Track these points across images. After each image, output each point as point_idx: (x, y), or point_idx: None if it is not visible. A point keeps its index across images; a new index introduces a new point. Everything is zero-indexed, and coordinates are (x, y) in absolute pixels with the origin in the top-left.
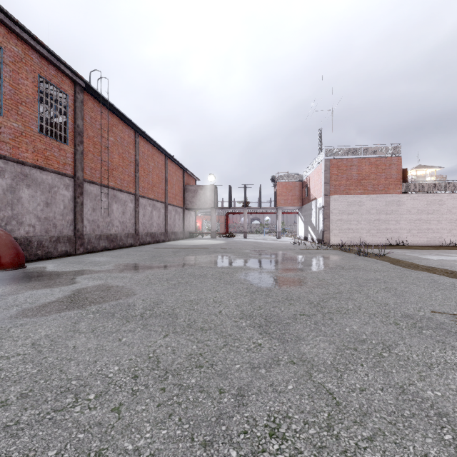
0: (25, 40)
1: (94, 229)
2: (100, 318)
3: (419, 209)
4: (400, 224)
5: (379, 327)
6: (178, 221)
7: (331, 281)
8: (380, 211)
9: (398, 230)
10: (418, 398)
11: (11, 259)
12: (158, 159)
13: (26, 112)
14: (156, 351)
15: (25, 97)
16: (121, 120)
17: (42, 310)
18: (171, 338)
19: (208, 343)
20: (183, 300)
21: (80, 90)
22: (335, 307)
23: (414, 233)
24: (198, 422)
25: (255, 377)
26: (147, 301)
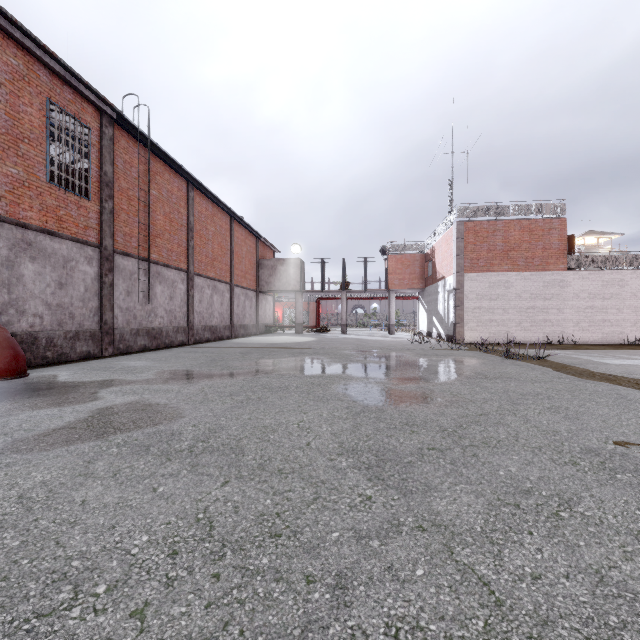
0: (28, 49)
1: (129, 321)
2: (127, 455)
3: (591, 292)
4: (565, 314)
5: (549, 469)
6: (250, 310)
7: (471, 397)
8: (535, 296)
9: (562, 322)
10: (627, 592)
11: (5, 364)
12: (220, 222)
13: (29, 153)
14: (208, 509)
15: (28, 131)
16: (167, 166)
17: (42, 441)
18: (232, 486)
19: (289, 496)
20: (254, 426)
21: (108, 122)
22: (479, 437)
23: (584, 326)
24: (271, 637)
25: (363, 554)
26: (200, 428)
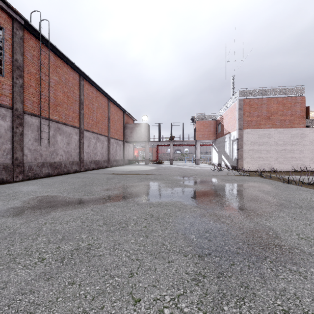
0: None
1: (36, 158)
2: None
3: None
4: (304, 153)
5: None
6: (119, 151)
7: None
8: (286, 142)
9: (302, 158)
10: None
11: None
12: (101, 101)
13: None
14: None
15: None
16: (65, 63)
17: None
18: None
19: None
20: None
21: (19, 27)
22: None
23: None
24: None
25: None
26: None
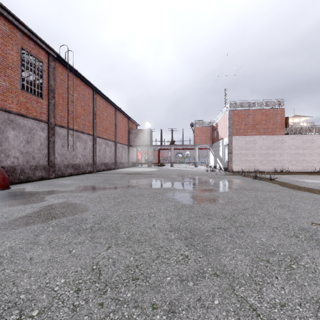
0: (11, 21)
1: (63, 160)
2: (57, 231)
3: (297, 146)
4: (283, 157)
5: (283, 239)
6: (124, 155)
7: (238, 199)
8: (269, 147)
9: (282, 161)
10: None
11: None
12: (109, 110)
13: (11, 74)
14: (99, 263)
15: (11, 63)
16: (82, 82)
17: (13, 224)
18: (112, 249)
19: (143, 255)
20: (125, 215)
21: (52, 59)
22: (244, 221)
23: (293, 163)
24: None
25: (184, 290)
26: (97, 216)
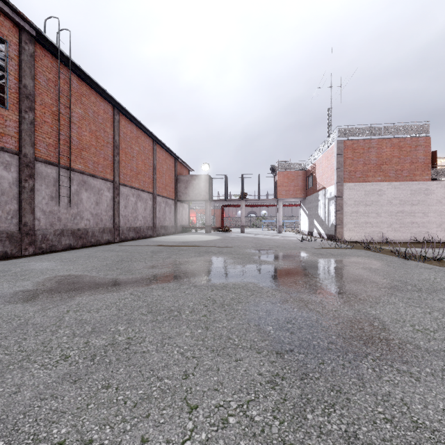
0: None
1: (53, 223)
2: None
3: None
4: (429, 217)
5: None
6: (169, 214)
7: None
8: (404, 202)
9: (426, 224)
10: None
11: None
12: (144, 143)
13: None
14: None
15: None
16: (93, 90)
17: None
18: None
19: None
20: None
21: (28, 39)
22: None
23: None
24: None
25: None
26: None
